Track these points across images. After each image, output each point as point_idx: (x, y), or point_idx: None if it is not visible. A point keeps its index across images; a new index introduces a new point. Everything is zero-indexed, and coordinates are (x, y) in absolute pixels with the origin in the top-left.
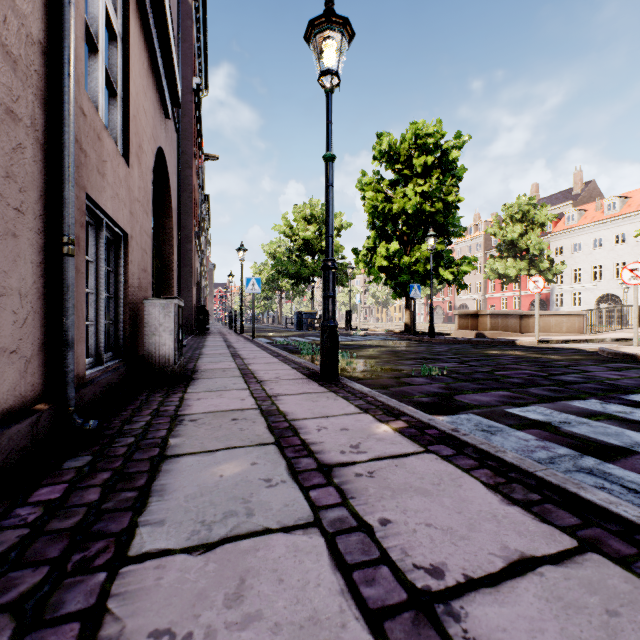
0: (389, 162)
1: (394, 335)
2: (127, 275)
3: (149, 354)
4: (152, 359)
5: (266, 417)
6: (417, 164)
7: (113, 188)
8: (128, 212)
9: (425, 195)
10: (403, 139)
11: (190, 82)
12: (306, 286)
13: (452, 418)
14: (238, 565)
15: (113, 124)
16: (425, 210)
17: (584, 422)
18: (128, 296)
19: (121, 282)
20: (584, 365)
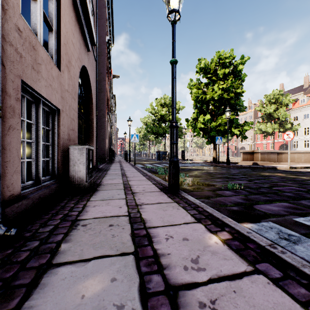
0: (204, 73)
1: (207, 163)
2: (59, 132)
3: (72, 176)
4: (73, 179)
5: (132, 224)
6: (220, 73)
7: (47, 81)
8: (60, 96)
9: (224, 89)
10: (212, 61)
11: (104, 39)
12: (162, 138)
13: (258, 225)
14: None
15: (51, 46)
16: (224, 97)
17: None
18: (60, 144)
19: (56, 136)
20: None
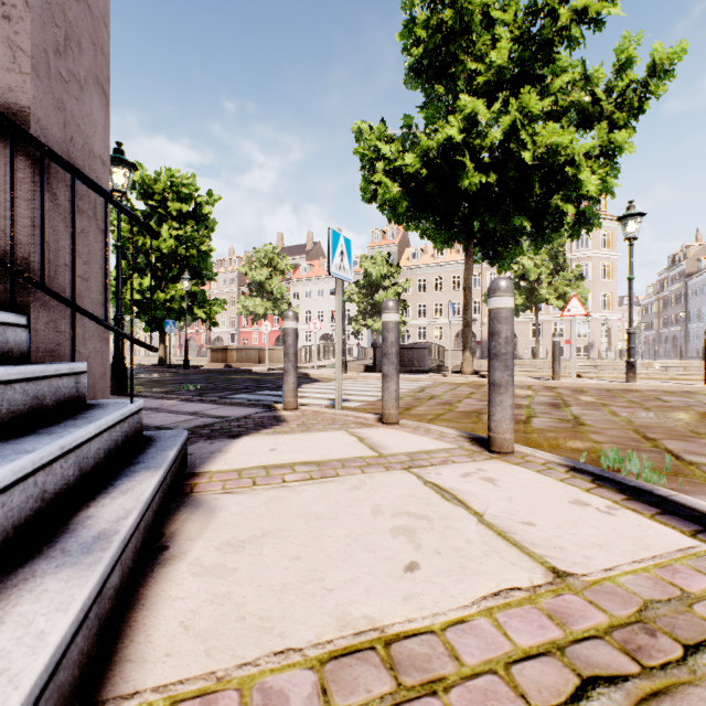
0: (142, 195)
1: (148, 368)
2: None
3: None
4: None
5: None
6: (173, 208)
7: None
8: None
9: (181, 239)
10: (158, 176)
11: None
12: None
13: None
14: (145, 416)
15: None
16: (181, 253)
17: (256, 396)
18: None
19: None
20: (280, 380)
